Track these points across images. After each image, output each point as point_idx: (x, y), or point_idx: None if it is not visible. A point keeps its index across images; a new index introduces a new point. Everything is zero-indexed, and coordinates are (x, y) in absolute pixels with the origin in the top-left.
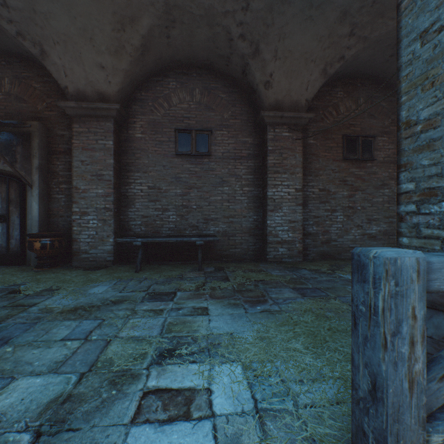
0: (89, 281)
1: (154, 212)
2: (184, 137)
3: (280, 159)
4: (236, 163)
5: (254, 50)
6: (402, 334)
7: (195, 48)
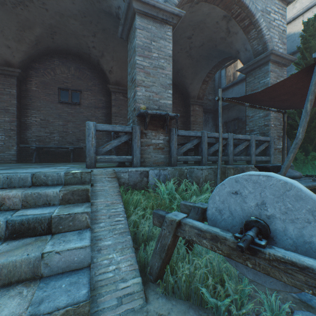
0: (3, 164)
1: (44, 134)
2: (64, 93)
3: (119, 110)
4: (96, 110)
5: (102, 54)
6: (90, 136)
7: (70, 46)
